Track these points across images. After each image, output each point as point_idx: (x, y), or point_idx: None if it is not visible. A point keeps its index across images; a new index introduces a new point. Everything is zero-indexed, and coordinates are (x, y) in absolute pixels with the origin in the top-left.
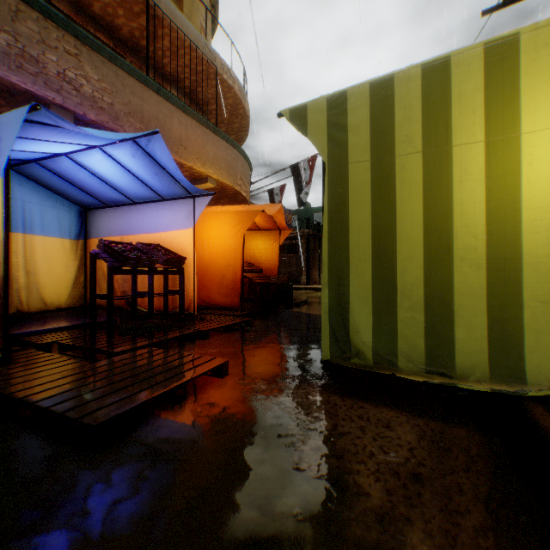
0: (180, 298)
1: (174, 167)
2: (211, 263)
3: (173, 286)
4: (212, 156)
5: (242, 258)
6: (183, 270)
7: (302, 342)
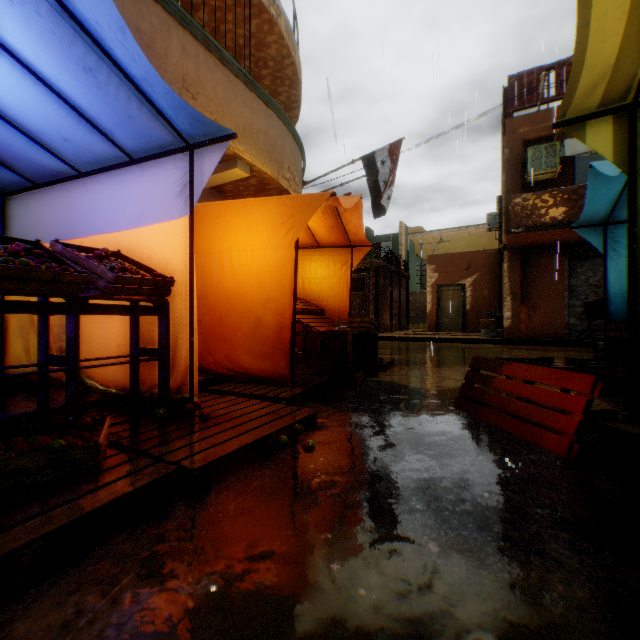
0: (159, 367)
1: (114, 23)
2: (236, 296)
3: (150, 340)
4: (243, 123)
5: (294, 285)
6: (166, 305)
7: (477, 514)
